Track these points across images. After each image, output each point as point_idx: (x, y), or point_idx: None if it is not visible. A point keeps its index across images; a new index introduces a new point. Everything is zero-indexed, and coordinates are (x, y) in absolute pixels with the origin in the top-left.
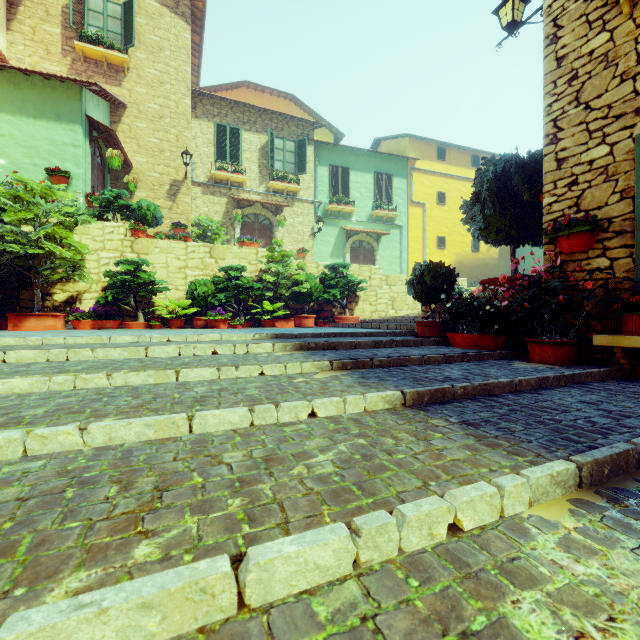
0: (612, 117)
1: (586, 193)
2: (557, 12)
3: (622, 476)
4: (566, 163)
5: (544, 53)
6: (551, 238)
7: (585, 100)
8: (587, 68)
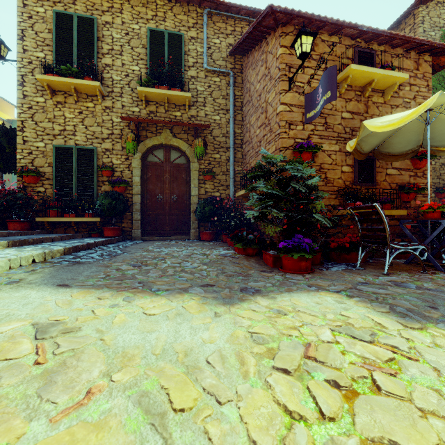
0: (46, 133)
1: (36, 159)
2: (24, 73)
3: (23, 246)
4: (28, 143)
5: (17, 87)
6: (20, 175)
7: (36, 120)
8: (37, 107)
